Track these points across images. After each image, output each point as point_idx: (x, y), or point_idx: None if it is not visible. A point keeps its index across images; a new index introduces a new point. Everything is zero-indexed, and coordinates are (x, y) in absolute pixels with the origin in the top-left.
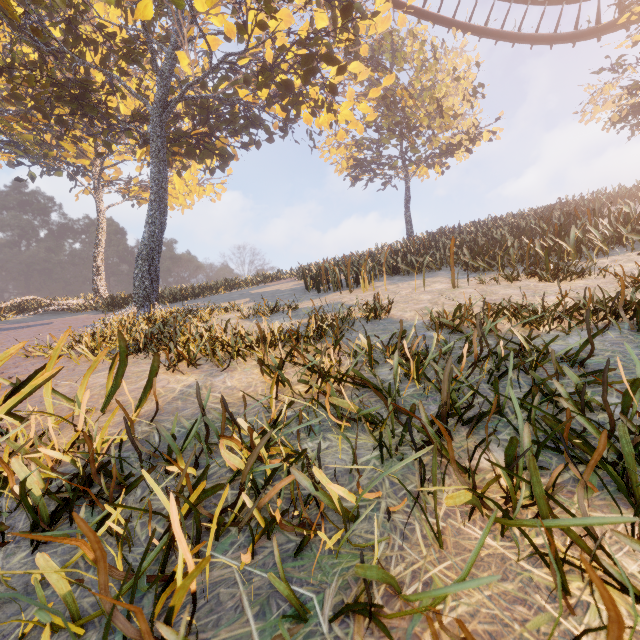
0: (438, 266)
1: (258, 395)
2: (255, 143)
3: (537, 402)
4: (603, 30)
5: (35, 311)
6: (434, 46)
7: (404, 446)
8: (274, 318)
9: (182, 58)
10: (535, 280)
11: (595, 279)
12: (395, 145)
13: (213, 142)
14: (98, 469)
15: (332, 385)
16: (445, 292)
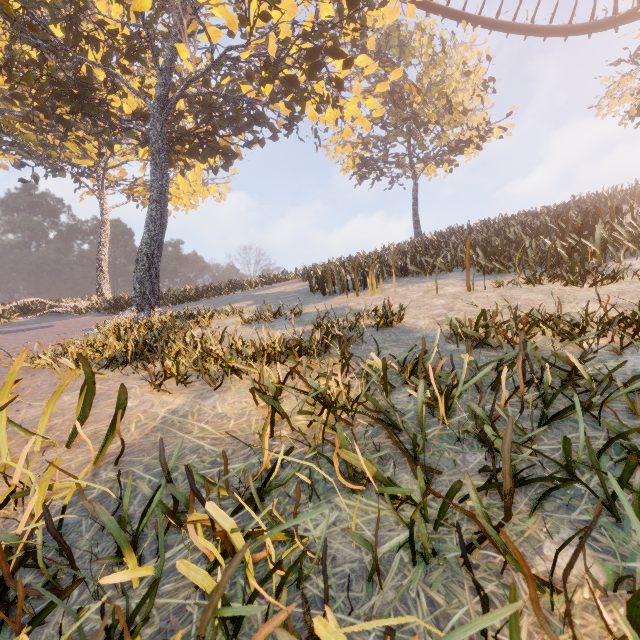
0: (448, 267)
1: (251, 428)
2: (259, 141)
3: (639, 478)
4: (621, 20)
5: (39, 313)
6: (443, 40)
7: (440, 526)
8: (276, 324)
9: (182, 52)
10: (560, 283)
11: (629, 283)
12: (402, 142)
13: (216, 141)
14: (17, 564)
15: (341, 433)
16: (460, 296)
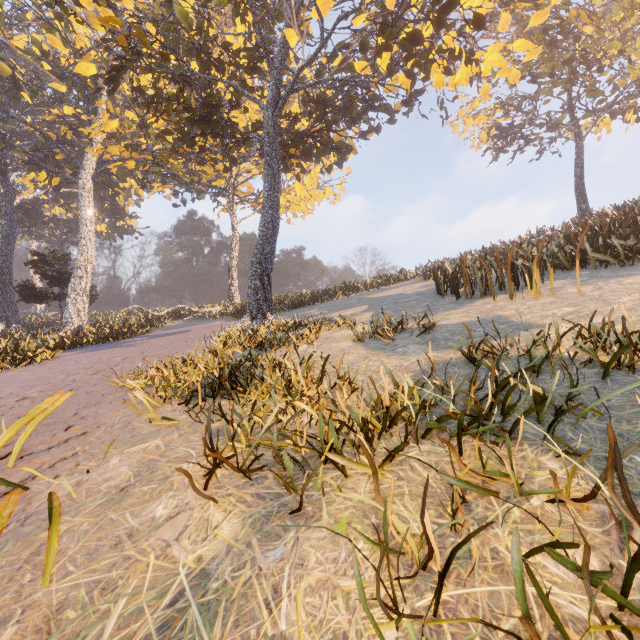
0: None
1: None
2: (374, 128)
3: None
4: None
5: (187, 317)
6: None
7: None
8: (398, 343)
9: (291, 38)
10: None
11: None
12: (562, 93)
13: (329, 137)
14: None
15: None
16: None
